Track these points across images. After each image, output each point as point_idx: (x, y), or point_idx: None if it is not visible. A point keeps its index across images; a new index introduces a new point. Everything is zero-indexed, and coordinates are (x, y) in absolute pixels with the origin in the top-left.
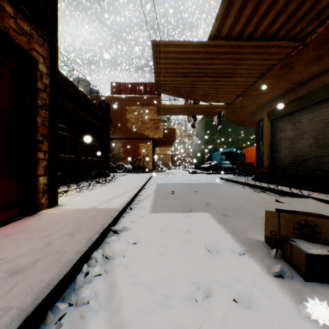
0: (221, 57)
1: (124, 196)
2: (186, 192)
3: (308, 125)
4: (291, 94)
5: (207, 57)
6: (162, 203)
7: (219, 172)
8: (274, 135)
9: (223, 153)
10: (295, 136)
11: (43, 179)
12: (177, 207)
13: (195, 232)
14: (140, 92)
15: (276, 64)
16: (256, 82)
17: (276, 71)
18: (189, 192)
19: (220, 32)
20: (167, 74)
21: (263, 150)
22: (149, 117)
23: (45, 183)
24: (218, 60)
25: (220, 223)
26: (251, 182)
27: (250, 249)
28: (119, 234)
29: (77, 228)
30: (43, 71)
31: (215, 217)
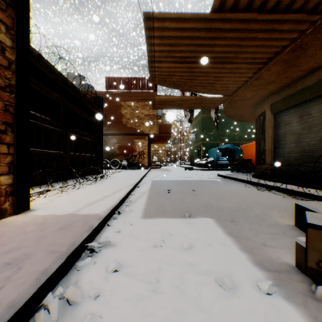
0: (225, 36)
1: (113, 196)
2: (184, 191)
3: (318, 117)
4: (298, 84)
5: (209, 37)
6: (156, 205)
7: (215, 169)
8: (278, 129)
9: (219, 150)
10: (302, 130)
11: (6, 179)
12: (173, 211)
13: (198, 248)
14: (135, 87)
15: (287, 46)
16: (260, 69)
17: (285, 55)
18: (187, 191)
19: (225, 1)
20: (162, 60)
21: (265, 145)
22: (145, 113)
23: (10, 183)
24: (220, 40)
25: (228, 234)
26: (252, 180)
27: (279, 281)
28: (97, 253)
29: (34, 249)
30: (6, 43)
31: (220, 224)
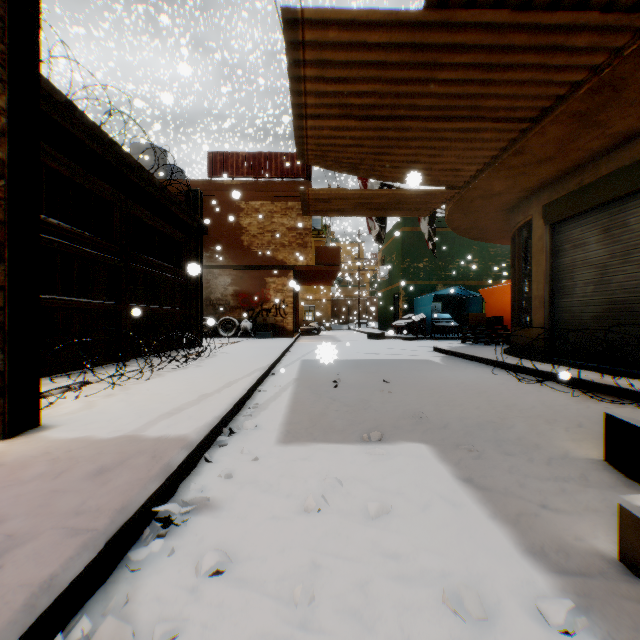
0: (453, 61)
1: (220, 396)
2: (366, 383)
3: None
4: (600, 164)
5: (420, 64)
6: (310, 415)
7: (429, 337)
8: (558, 256)
9: (437, 298)
10: (610, 258)
11: None
12: (346, 427)
13: (399, 515)
14: (269, 173)
15: (581, 83)
16: (525, 133)
17: (578, 102)
18: (373, 383)
19: None
20: (322, 112)
21: (532, 289)
22: (288, 224)
23: None
24: (444, 71)
25: (463, 480)
26: (505, 360)
27: (588, 598)
28: (179, 527)
29: (33, 525)
30: None
31: (445, 457)
